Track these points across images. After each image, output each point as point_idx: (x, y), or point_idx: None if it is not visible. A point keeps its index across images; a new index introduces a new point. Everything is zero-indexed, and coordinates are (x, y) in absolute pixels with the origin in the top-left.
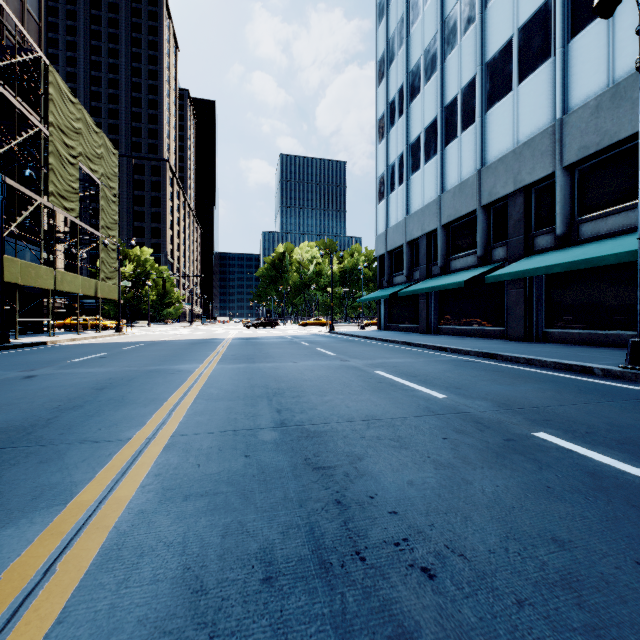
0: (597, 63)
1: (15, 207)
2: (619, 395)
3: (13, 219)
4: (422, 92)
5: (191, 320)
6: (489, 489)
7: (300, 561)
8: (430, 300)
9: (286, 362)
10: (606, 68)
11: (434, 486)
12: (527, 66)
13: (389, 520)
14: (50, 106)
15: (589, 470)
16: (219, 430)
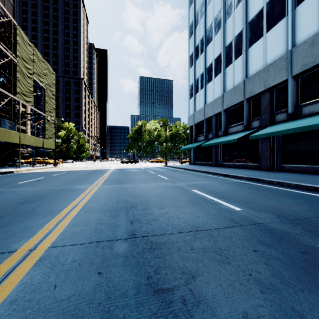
0: (312, 18)
1: None
2: None
3: None
4: (213, 40)
5: (94, 159)
6: None
7: None
8: (217, 149)
9: (140, 183)
10: (318, 20)
11: None
12: (271, 22)
13: None
14: (17, 46)
15: None
16: (86, 241)
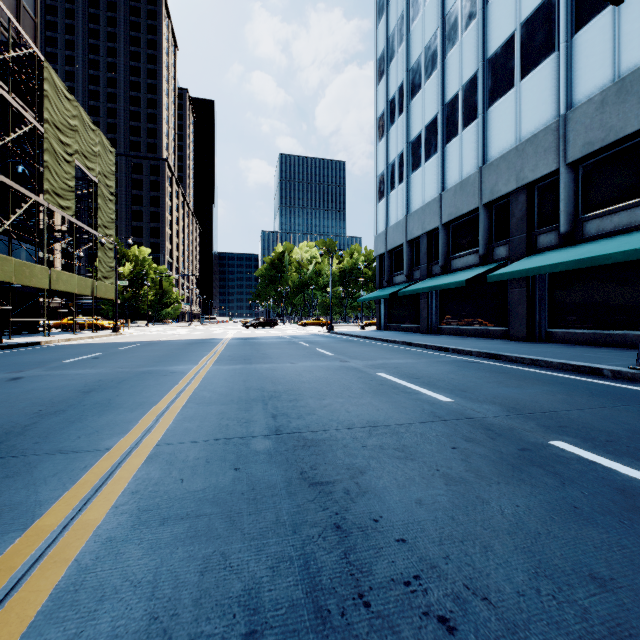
0: (602, 57)
1: (9, 205)
2: (634, 398)
3: (7, 217)
4: (422, 89)
5: (190, 320)
6: (509, 510)
7: (291, 608)
8: (431, 300)
9: (284, 363)
10: (611, 62)
11: (446, 506)
12: (530, 61)
13: (397, 550)
14: (45, 102)
15: (618, 486)
16: (208, 438)
